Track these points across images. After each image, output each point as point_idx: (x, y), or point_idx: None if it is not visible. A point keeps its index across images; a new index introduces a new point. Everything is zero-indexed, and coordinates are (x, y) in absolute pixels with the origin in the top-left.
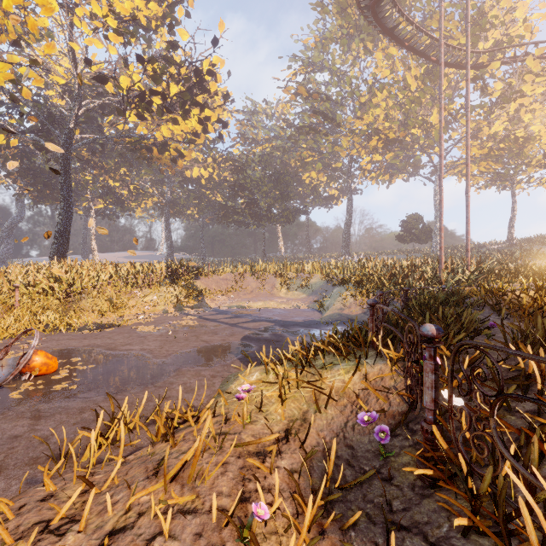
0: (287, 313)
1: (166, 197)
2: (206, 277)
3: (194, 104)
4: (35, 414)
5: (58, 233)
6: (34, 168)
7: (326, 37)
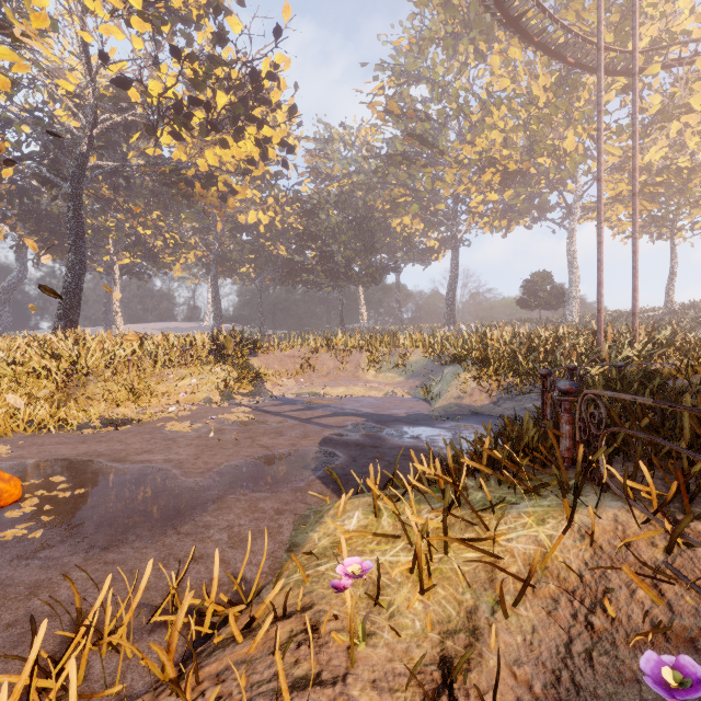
0: (381, 403)
1: (213, 250)
2: (265, 353)
3: (249, 119)
4: None
5: (65, 294)
6: (38, 210)
7: (424, 36)
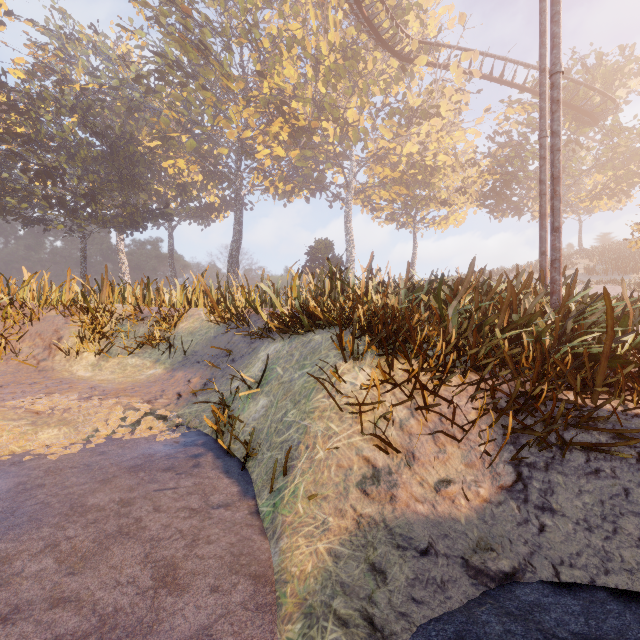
0: (4, 546)
1: None
2: None
3: None
4: None
5: None
6: None
7: None
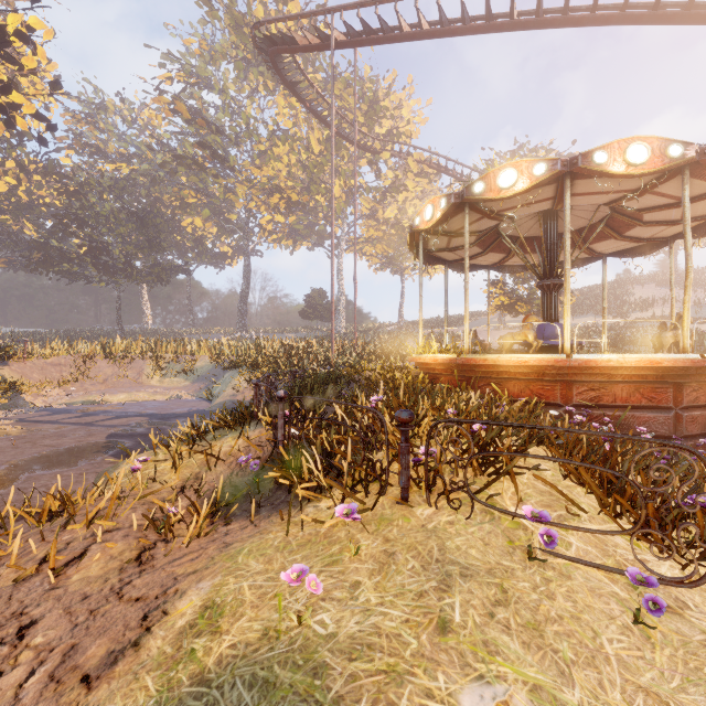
0: (166, 405)
1: None
2: (19, 362)
3: None
4: None
5: None
6: None
7: (216, 49)
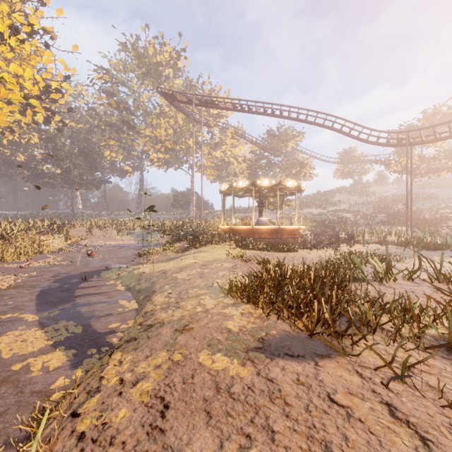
0: (134, 244)
1: None
2: (70, 229)
3: (45, 109)
4: (117, 257)
5: None
6: None
7: (127, 67)
